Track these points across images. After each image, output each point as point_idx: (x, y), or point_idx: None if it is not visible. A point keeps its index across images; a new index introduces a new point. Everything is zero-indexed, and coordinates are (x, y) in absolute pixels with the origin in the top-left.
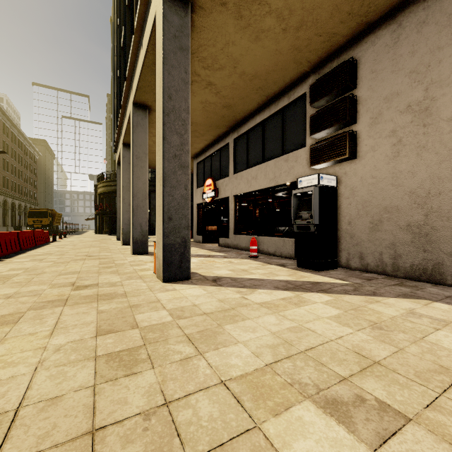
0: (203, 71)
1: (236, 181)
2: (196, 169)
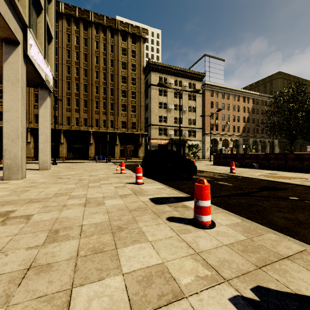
0: None
1: None
2: None
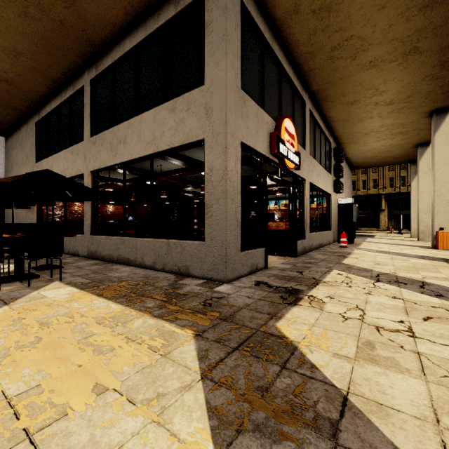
0: (403, 105)
1: (312, 166)
2: (240, 16)
